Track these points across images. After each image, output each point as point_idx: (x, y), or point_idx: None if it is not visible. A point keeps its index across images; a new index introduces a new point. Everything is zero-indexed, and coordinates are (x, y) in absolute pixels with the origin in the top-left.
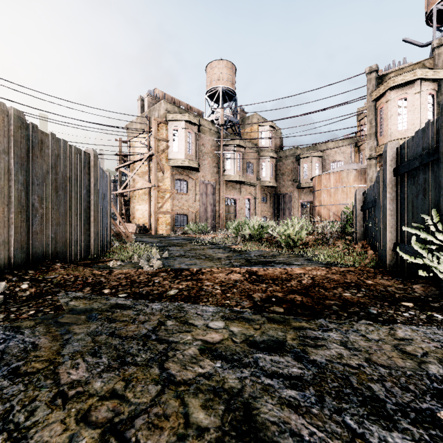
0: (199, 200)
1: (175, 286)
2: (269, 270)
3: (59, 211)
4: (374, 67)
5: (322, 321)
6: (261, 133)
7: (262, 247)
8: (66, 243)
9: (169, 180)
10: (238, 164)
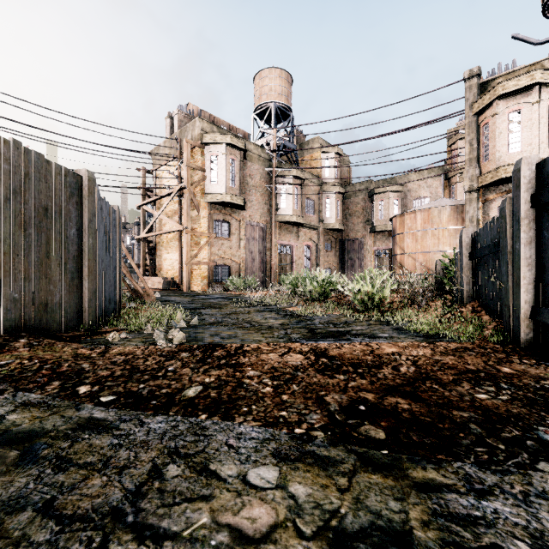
0: (244, 247)
1: (198, 379)
2: (345, 348)
3: (29, 259)
4: (476, 70)
5: (466, 465)
6: (324, 161)
7: (330, 310)
8: (40, 307)
9: (206, 221)
10: (295, 201)
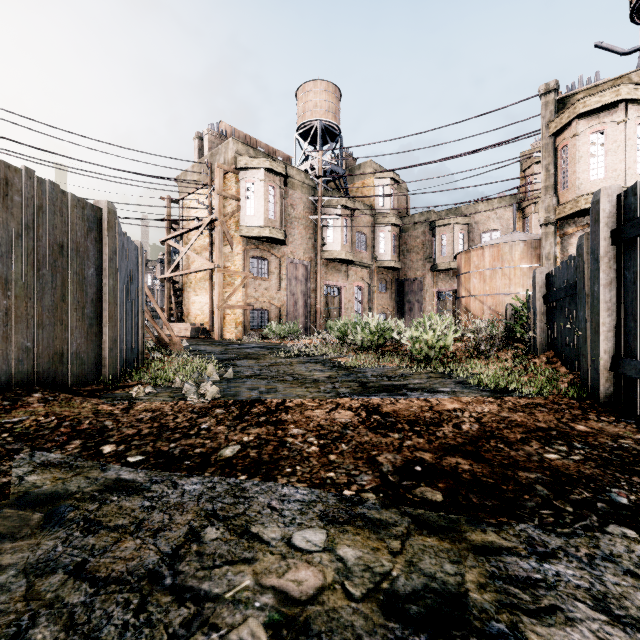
0: (285, 288)
1: (236, 438)
2: (401, 404)
3: (43, 303)
4: (553, 84)
5: (529, 528)
6: (378, 189)
7: (384, 361)
8: (55, 357)
9: (241, 258)
10: (344, 235)
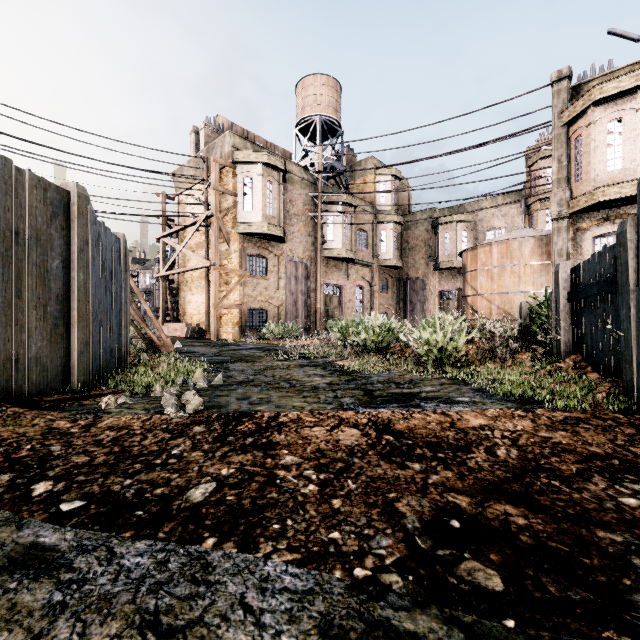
0: (284, 287)
1: (212, 471)
2: (415, 419)
3: None
4: (566, 71)
5: None
6: (379, 186)
7: (389, 364)
8: (7, 363)
9: (238, 255)
10: (345, 232)
